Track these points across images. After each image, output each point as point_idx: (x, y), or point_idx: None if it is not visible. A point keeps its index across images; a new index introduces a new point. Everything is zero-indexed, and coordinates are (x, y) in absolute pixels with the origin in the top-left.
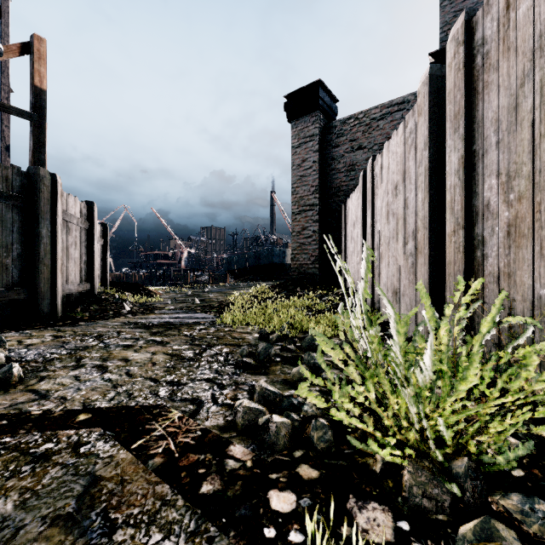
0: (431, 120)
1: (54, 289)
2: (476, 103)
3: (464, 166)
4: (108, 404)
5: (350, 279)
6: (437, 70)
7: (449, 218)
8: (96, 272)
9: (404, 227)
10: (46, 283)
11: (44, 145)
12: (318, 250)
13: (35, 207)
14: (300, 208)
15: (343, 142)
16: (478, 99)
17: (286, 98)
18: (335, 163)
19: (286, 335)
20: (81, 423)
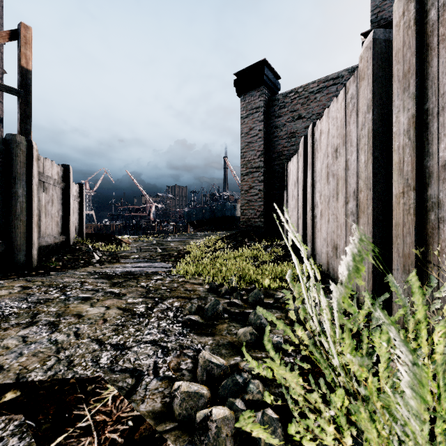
0: (374, 83)
1: (30, 242)
2: (429, 59)
3: (415, 125)
4: (43, 375)
5: (303, 252)
6: (380, 34)
7: (396, 179)
8: (72, 226)
9: (345, 187)
10: (22, 236)
11: (30, 117)
12: (263, 206)
13: (12, 169)
14: (247, 170)
15: (285, 113)
16: (431, 55)
17: (236, 75)
18: (277, 131)
19: (234, 288)
20: (4, 406)
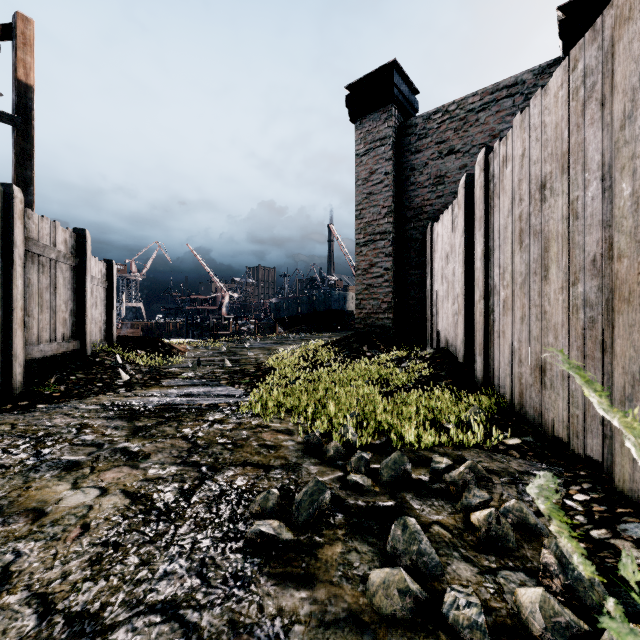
0: None
1: (9, 352)
2: None
3: None
4: None
5: None
6: None
7: None
8: (90, 326)
9: (567, 254)
10: None
11: (31, 157)
12: (391, 295)
13: None
14: (367, 237)
15: (427, 146)
16: None
17: (348, 89)
18: (415, 174)
19: (351, 444)
20: None
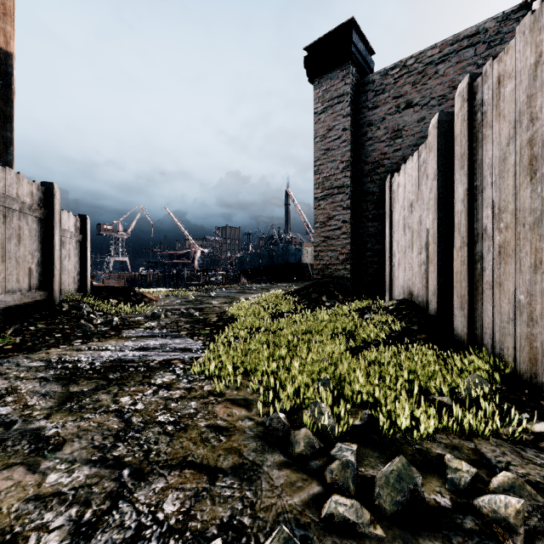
0: None
1: None
2: None
3: None
4: None
5: None
6: None
7: None
8: (58, 276)
9: None
10: None
11: (11, 120)
12: (349, 246)
13: None
14: (324, 191)
15: (384, 101)
16: None
17: (306, 51)
18: (372, 129)
19: (326, 429)
20: None
